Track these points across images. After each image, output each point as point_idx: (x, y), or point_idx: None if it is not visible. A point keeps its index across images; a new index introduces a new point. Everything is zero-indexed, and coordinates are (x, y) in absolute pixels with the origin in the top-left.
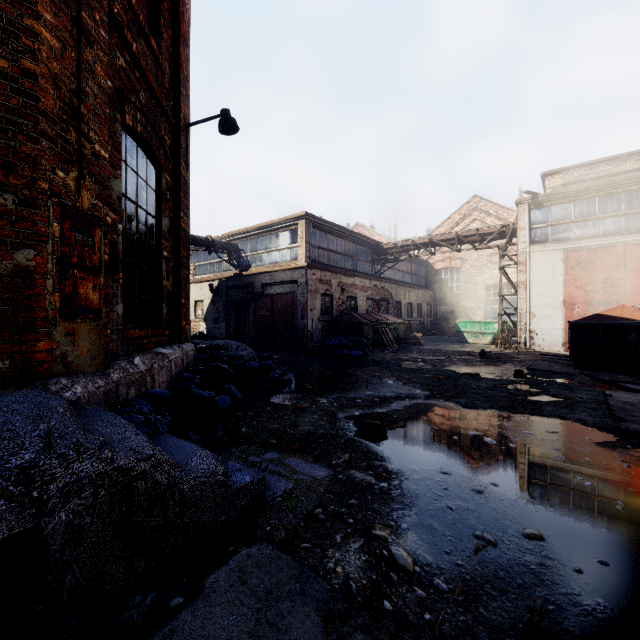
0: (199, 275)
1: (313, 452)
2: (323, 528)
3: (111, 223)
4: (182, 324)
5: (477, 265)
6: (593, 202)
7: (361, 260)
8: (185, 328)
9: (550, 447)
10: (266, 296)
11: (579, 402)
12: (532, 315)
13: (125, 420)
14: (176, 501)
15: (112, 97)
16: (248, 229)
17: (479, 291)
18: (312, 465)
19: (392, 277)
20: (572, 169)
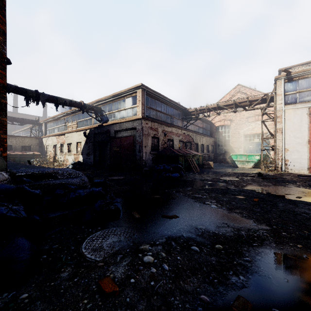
0: (79, 127)
1: None
2: None
3: None
4: None
5: (239, 123)
6: None
7: (176, 118)
8: None
9: None
10: (117, 138)
11: None
12: (286, 150)
13: None
14: None
15: None
16: (106, 97)
17: (241, 138)
18: None
19: (193, 129)
20: (297, 66)
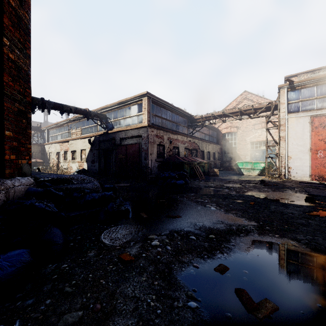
0: (84, 134)
1: None
2: None
3: None
4: (6, 157)
5: (246, 130)
6: None
7: (181, 125)
8: (16, 162)
9: None
10: (122, 146)
11: None
12: (289, 157)
13: None
14: None
15: None
16: (112, 104)
17: (247, 145)
18: None
19: (199, 136)
20: (303, 74)
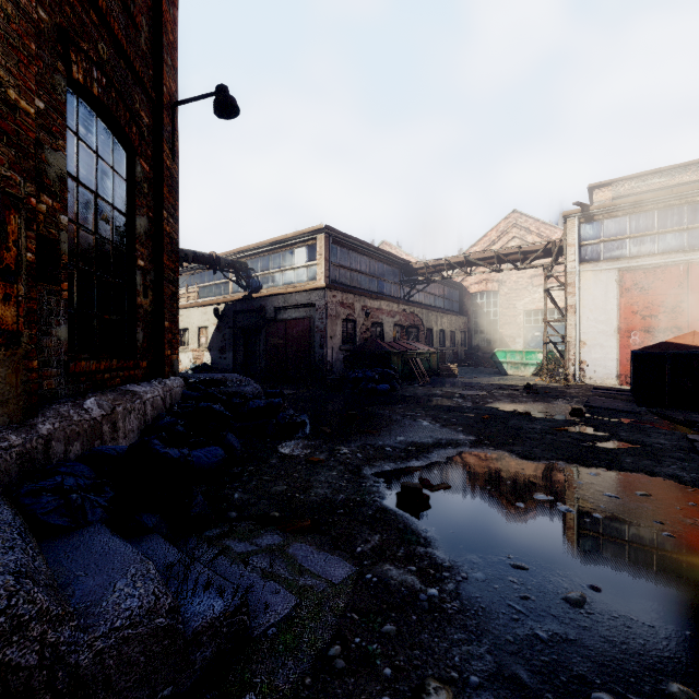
0: (203, 298)
1: (330, 532)
2: (342, 691)
3: (46, 211)
4: (165, 353)
5: (516, 288)
6: (651, 215)
7: (388, 281)
8: (170, 358)
9: (650, 519)
10: (279, 322)
11: (661, 450)
12: (582, 343)
13: (10, 513)
14: (59, 691)
15: (48, 35)
16: (259, 245)
17: (519, 317)
18: (327, 556)
19: (422, 301)
20: (622, 181)
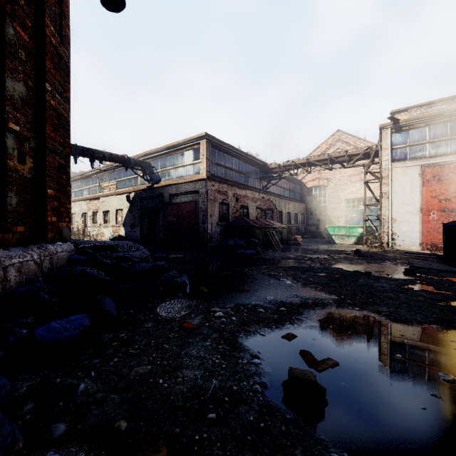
0: (120, 189)
1: None
2: None
3: None
4: (48, 220)
5: (340, 184)
6: (446, 126)
7: (252, 177)
8: (57, 225)
9: None
10: (173, 204)
11: None
12: (393, 220)
13: None
14: None
15: None
16: (158, 149)
17: (341, 204)
18: None
19: (275, 192)
20: (415, 108)
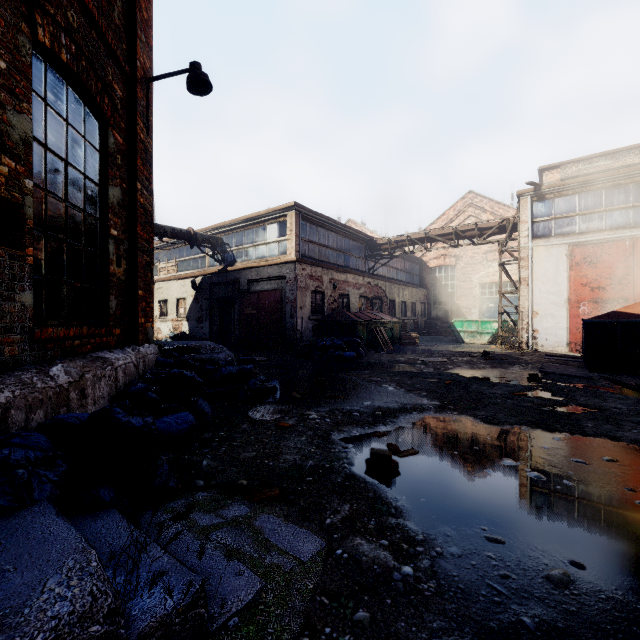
0: (182, 271)
1: (298, 501)
2: None
3: (8, 174)
4: (139, 321)
5: (472, 263)
6: (599, 194)
7: (354, 256)
8: (145, 326)
9: (621, 486)
10: (252, 293)
11: (620, 414)
12: (535, 313)
13: None
14: None
15: None
16: (233, 221)
17: (474, 289)
18: (296, 529)
19: (386, 274)
20: (570, 164)
